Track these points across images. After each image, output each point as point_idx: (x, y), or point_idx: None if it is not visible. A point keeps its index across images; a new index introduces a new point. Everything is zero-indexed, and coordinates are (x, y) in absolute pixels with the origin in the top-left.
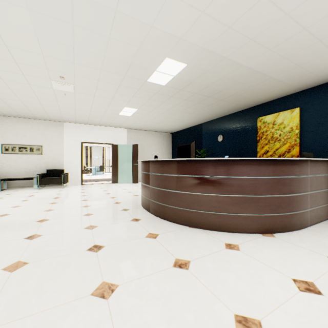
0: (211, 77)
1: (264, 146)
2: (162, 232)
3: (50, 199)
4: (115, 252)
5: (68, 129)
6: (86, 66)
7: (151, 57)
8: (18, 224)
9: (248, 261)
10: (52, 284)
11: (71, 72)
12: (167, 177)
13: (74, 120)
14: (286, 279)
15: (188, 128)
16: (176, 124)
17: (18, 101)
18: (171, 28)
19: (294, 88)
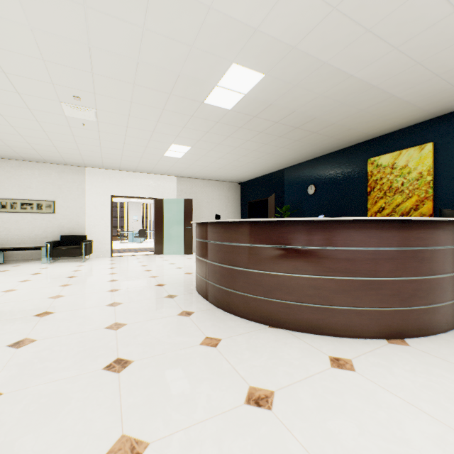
0: (302, 96)
1: (377, 200)
2: (226, 336)
3: (62, 278)
4: (149, 374)
5: (92, 177)
6: (112, 78)
7: (210, 62)
8: (5, 320)
9: (372, 393)
10: (32, 439)
11: (89, 89)
12: (235, 248)
13: (100, 164)
14: (447, 432)
15: (265, 176)
16: (246, 170)
17: (16, 136)
18: (241, 11)
19: (425, 114)
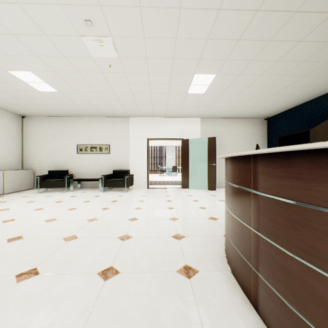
0: None
1: None
2: None
3: (97, 209)
4: None
5: (134, 124)
6: None
7: None
8: None
9: None
10: None
11: None
12: None
13: (138, 112)
14: None
15: (303, 104)
16: (279, 99)
17: (75, 93)
18: None
19: None
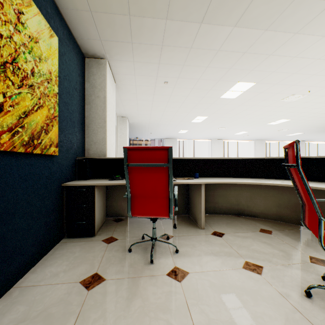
0: None
1: None
2: None
3: None
4: None
5: None
6: None
7: None
8: None
9: None
10: None
11: None
12: None
13: None
14: None
15: None
16: None
17: None
18: None
19: (82, 6)
